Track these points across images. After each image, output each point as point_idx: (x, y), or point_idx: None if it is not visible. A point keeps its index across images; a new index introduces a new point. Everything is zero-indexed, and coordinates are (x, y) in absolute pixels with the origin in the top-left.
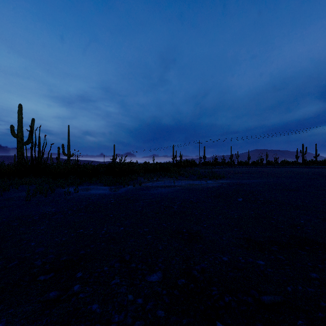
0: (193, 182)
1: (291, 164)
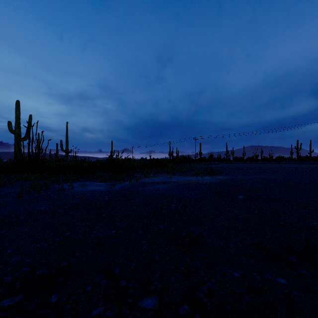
0: (190, 178)
1: (286, 160)
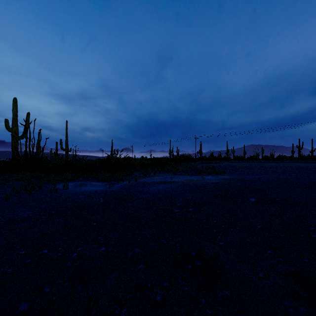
0: (192, 178)
1: (288, 159)
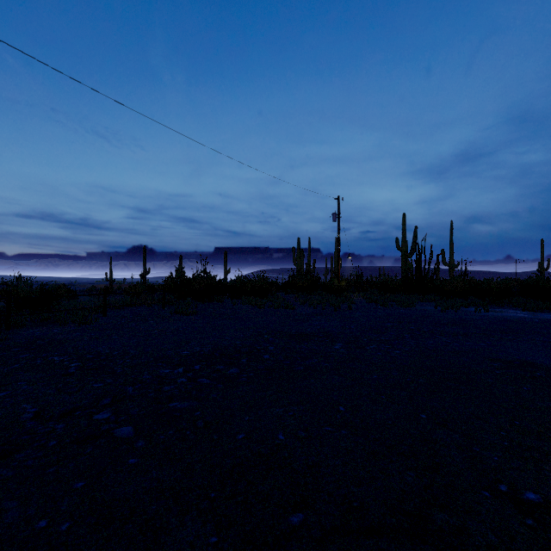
0: None
1: None
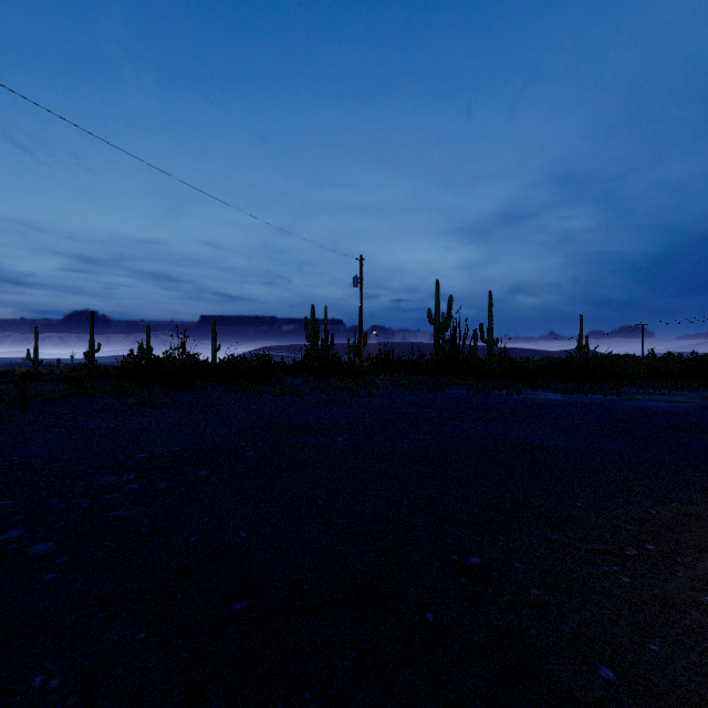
0: None
1: None
